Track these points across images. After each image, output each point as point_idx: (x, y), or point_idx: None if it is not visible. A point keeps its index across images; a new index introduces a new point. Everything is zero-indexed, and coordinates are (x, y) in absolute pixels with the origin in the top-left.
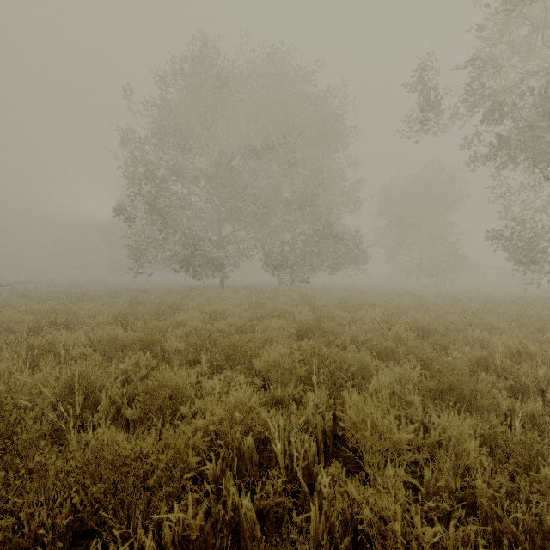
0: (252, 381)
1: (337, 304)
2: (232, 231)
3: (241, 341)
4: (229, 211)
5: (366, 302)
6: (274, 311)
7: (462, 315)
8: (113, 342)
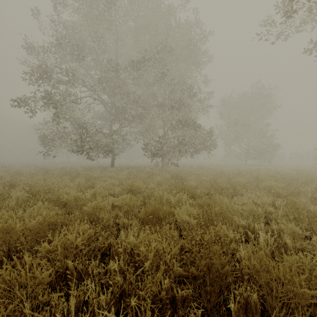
0: None
1: (210, 186)
2: (120, 126)
3: None
4: (117, 111)
5: (234, 183)
6: (148, 195)
7: None
8: None
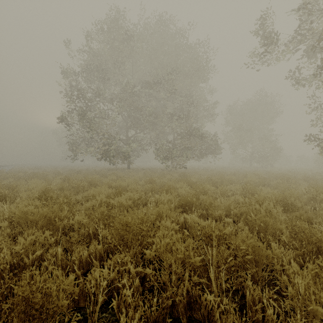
0: (142, 270)
1: (205, 181)
2: (135, 133)
3: (134, 220)
4: (133, 121)
5: (225, 179)
6: (162, 185)
7: (301, 190)
8: (24, 217)
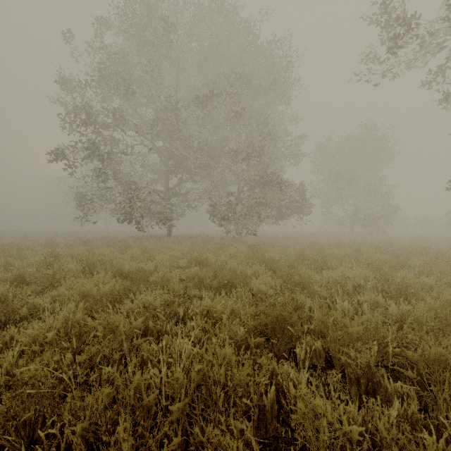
0: None
1: (295, 259)
2: (179, 182)
3: None
4: (176, 162)
5: (327, 256)
6: (220, 268)
7: None
8: None
